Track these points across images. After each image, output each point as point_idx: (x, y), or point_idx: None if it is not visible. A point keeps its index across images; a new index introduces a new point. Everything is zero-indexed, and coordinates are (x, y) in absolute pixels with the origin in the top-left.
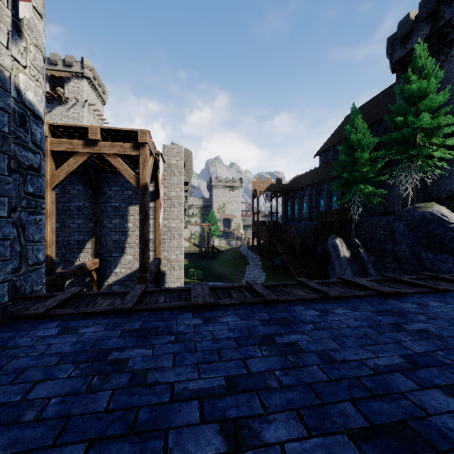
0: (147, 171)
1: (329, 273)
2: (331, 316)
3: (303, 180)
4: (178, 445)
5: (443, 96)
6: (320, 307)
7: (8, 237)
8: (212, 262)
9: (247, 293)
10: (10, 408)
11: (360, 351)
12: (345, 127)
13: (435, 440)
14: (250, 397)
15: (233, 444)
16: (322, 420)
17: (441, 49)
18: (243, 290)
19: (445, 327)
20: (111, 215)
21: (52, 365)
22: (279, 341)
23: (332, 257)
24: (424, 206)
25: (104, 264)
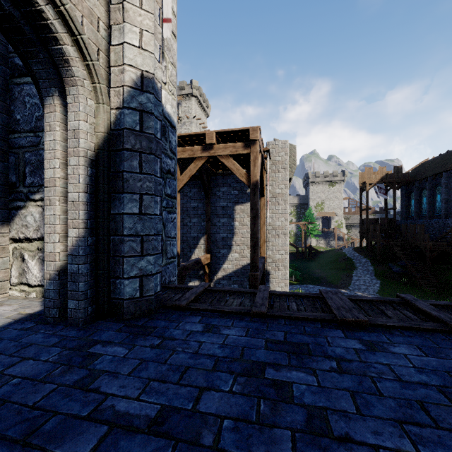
0: (257, 168)
1: None
2: None
3: (436, 165)
4: None
5: None
6: None
7: (160, 233)
8: (310, 264)
9: (407, 312)
10: (186, 419)
11: None
12: None
13: None
14: None
15: None
16: None
17: None
18: (398, 307)
19: None
20: (220, 214)
21: (209, 370)
22: None
23: None
24: None
25: (214, 259)
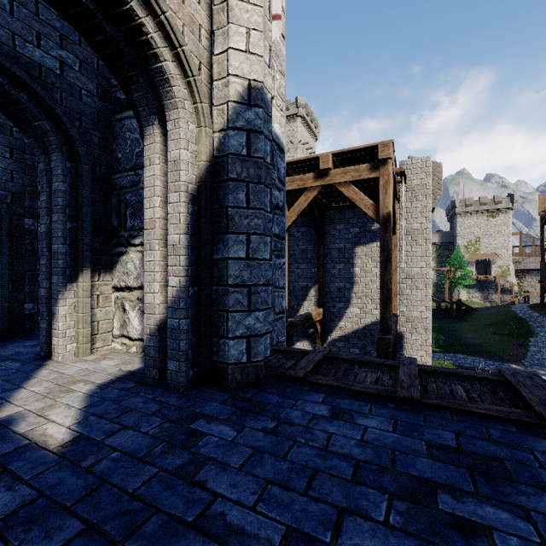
0: (389, 196)
1: None
2: None
3: None
4: None
5: None
6: None
7: (270, 283)
8: (458, 325)
9: None
10: None
11: None
12: None
13: None
14: None
15: None
16: None
17: None
18: None
19: None
20: (335, 258)
21: (348, 480)
22: None
23: None
24: None
25: (327, 315)
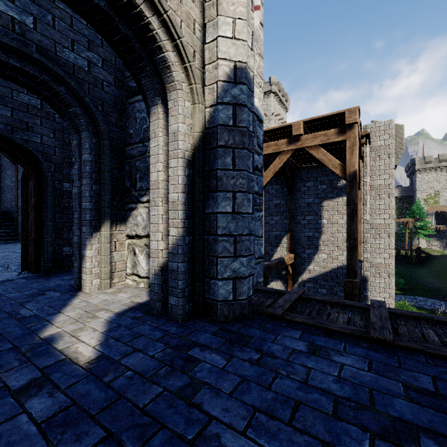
0: (355, 156)
1: None
2: None
3: None
4: None
5: None
6: None
7: (252, 233)
8: (418, 270)
9: None
10: None
11: None
12: None
13: None
14: None
15: None
16: None
17: None
18: None
19: None
20: (305, 211)
21: (329, 415)
22: None
23: None
24: None
25: (298, 259)
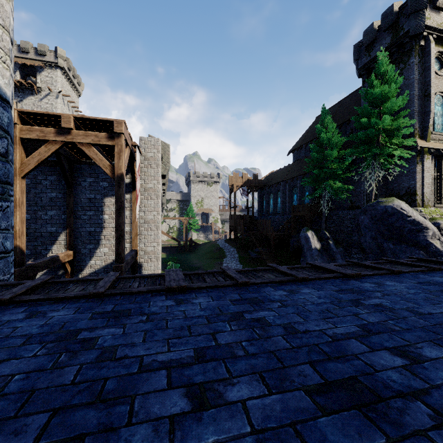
0: (122, 161)
1: (301, 264)
2: (298, 295)
3: (278, 176)
4: (144, 409)
5: (402, 101)
6: (288, 288)
7: None
8: (190, 256)
9: (220, 277)
10: None
11: (321, 323)
12: (316, 126)
13: (380, 390)
14: (217, 365)
15: (197, 404)
16: (282, 380)
17: (401, 57)
18: (217, 275)
19: (397, 301)
20: (86, 206)
21: (17, 346)
22: (248, 317)
23: (304, 248)
24: (386, 201)
25: (78, 256)
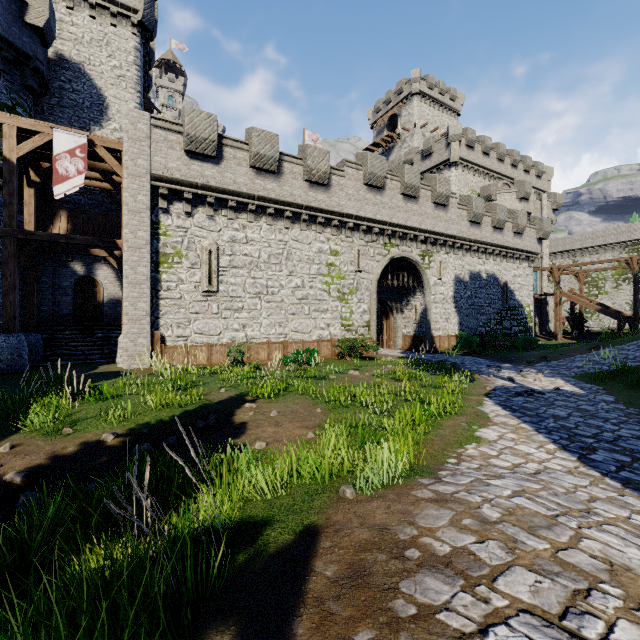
0: (4, 146)
1: None
2: None
3: None
4: None
5: None
6: None
7: None
8: None
9: None
10: None
11: None
12: None
13: None
14: None
15: None
16: None
17: None
18: None
19: None
20: None
21: None
22: None
23: None
24: None
25: None
